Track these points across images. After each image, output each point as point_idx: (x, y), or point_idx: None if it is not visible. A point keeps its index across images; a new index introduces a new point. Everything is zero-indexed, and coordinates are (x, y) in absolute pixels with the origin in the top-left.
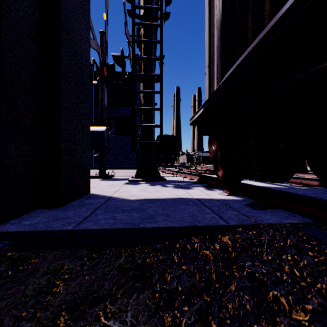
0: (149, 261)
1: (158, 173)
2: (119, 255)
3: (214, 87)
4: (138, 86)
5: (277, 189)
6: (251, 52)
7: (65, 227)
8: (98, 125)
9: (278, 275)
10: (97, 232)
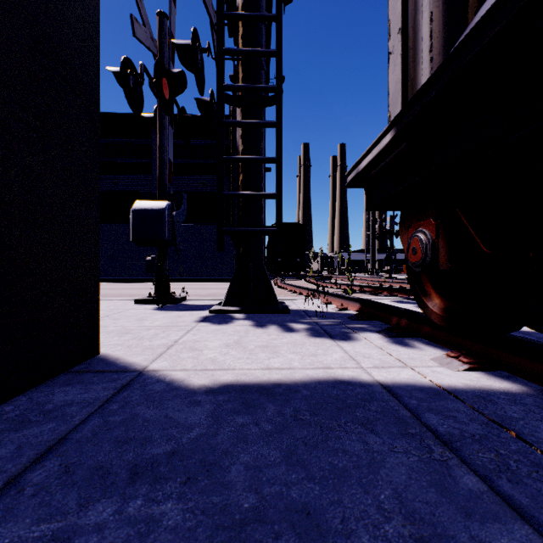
0: None
1: (272, 296)
2: None
3: (422, 76)
4: None
5: None
6: None
7: None
8: (155, 198)
9: None
10: None
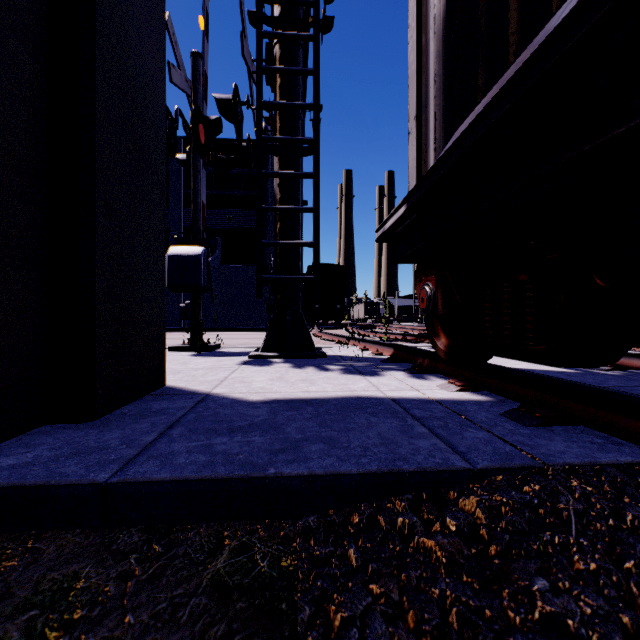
0: (289, 566)
1: (309, 342)
2: (217, 547)
3: (430, 161)
4: (270, 167)
5: (560, 376)
6: (525, 66)
7: (92, 474)
8: (189, 243)
9: (630, 628)
10: (167, 488)
